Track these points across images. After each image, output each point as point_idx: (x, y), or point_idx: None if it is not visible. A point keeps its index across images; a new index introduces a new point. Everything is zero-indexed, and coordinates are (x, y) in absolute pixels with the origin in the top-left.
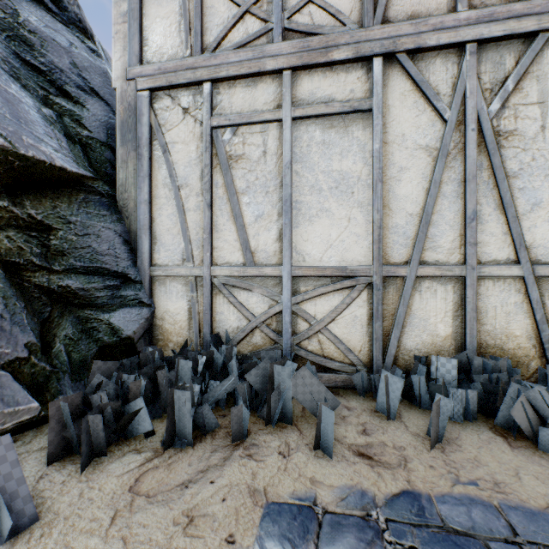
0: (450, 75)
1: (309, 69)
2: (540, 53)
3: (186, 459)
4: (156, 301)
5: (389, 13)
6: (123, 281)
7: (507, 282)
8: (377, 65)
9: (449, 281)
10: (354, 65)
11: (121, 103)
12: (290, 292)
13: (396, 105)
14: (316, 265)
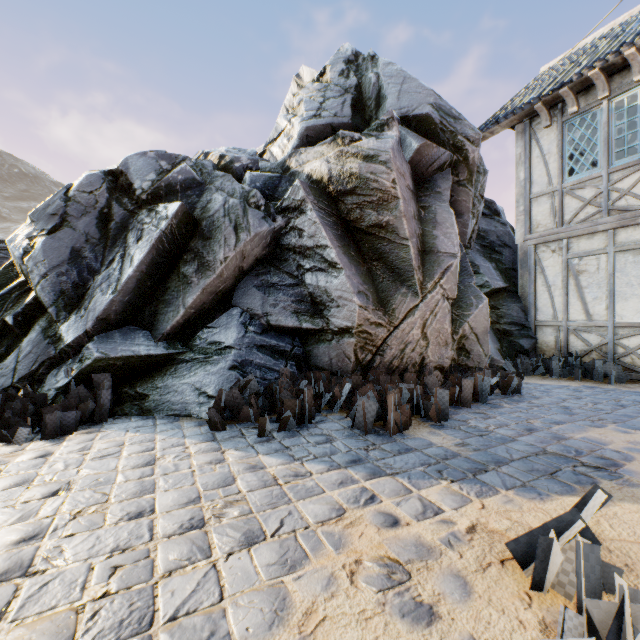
0: None
1: (624, 227)
2: None
3: (557, 379)
4: (537, 336)
5: None
6: (522, 327)
7: None
8: None
9: None
10: None
11: (520, 251)
12: (612, 334)
13: None
14: (628, 321)
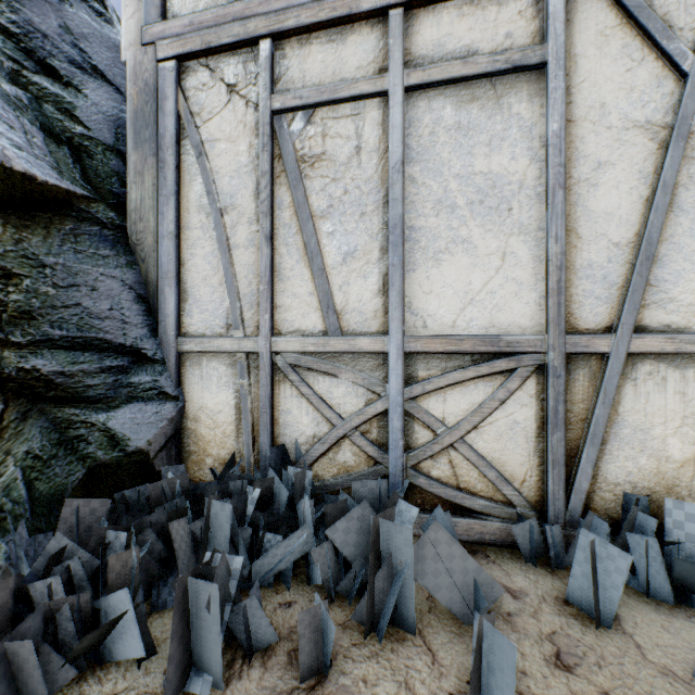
0: None
1: (433, 4)
2: None
3: None
4: (187, 391)
5: None
6: (133, 360)
7: None
8: None
9: (690, 362)
10: None
11: (134, 82)
12: (401, 380)
13: (590, 54)
14: (445, 334)
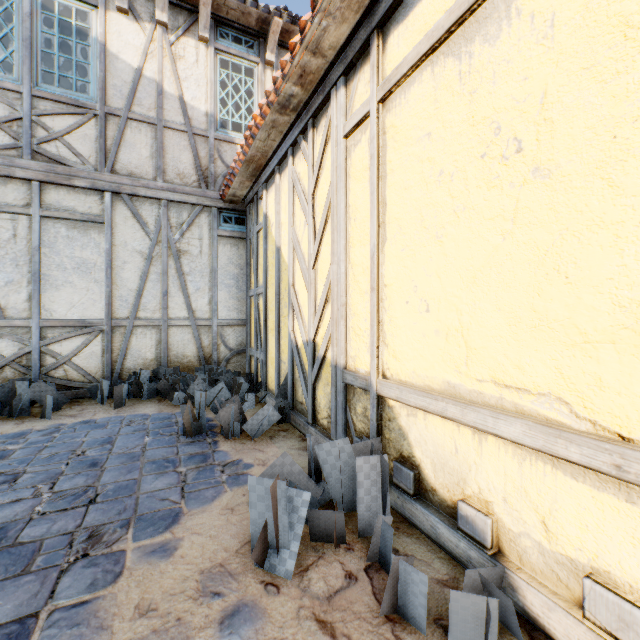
0: (155, 214)
1: (56, 184)
2: (200, 215)
3: None
4: None
5: (117, 167)
6: None
7: (184, 328)
8: (108, 197)
9: (154, 328)
10: (93, 192)
11: None
12: (39, 338)
13: (122, 224)
14: (62, 319)
